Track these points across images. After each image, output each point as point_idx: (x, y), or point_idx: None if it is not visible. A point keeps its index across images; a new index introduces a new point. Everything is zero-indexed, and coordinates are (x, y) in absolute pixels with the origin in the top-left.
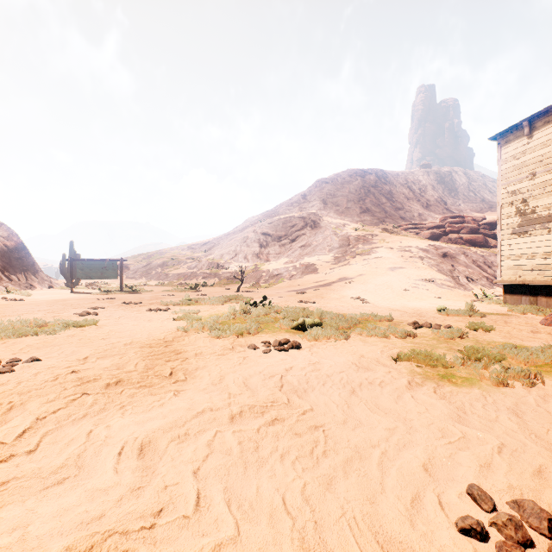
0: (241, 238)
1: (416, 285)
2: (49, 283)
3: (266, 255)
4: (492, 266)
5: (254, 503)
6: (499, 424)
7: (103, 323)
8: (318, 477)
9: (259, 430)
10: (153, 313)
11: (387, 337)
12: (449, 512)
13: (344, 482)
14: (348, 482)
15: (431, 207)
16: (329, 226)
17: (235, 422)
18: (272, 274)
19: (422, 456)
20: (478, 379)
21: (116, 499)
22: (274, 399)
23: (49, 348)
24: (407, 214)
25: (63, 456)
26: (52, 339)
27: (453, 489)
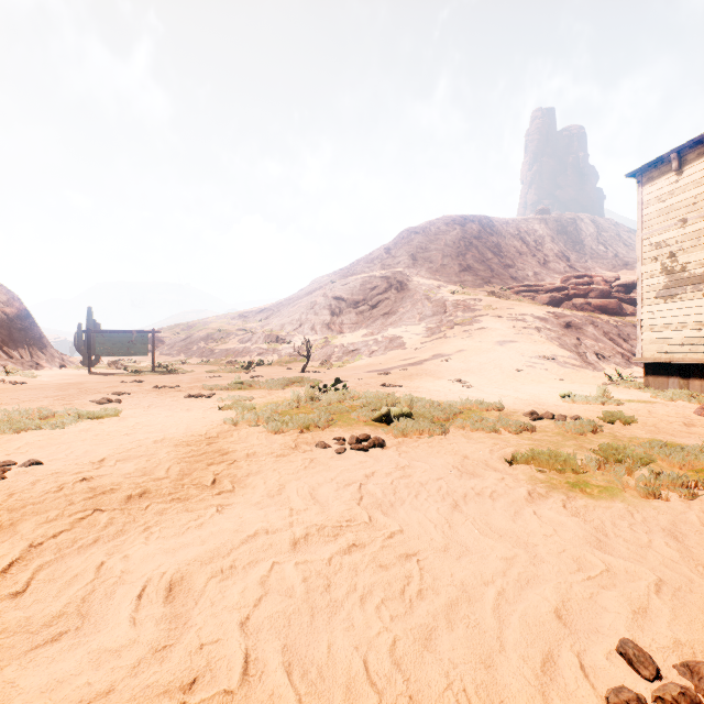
0: (308, 304)
1: (531, 363)
2: (61, 361)
3: (340, 326)
4: (628, 339)
5: (324, 668)
6: (654, 552)
7: (127, 414)
8: (413, 629)
9: (330, 561)
10: (194, 400)
11: (497, 432)
12: (596, 681)
13: (448, 636)
14: (454, 636)
15: (550, 264)
16: (420, 288)
17: (299, 549)
18: (347, 350)
19: (553, 598)
20: (620, 489)
21: (131, 665)
22: (351, 517)
23: (55, 446)
24: (519, 273)
25: (61, 601)
26: (59, 435)
27: (598, 646)
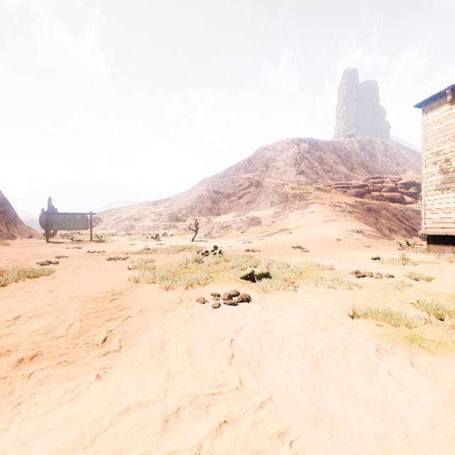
0: (197, 195)
1: (347, 235)
2: (29, 233)
3: (218, 210)
4: (409, 219)
5: None
6: None
7: (59, 273)
8: None
9: (200, 449)
10: (112, 262)
11: (335, 288)
12: None
13: None
14: None
15: (355, 170)
16: (271, 185)
17: (169, 429)
18: (223, 226)
19: None
20: (453, 345)
21: None
22: (223, 380)
23: None
24: (335, 175)
25: None
26: None
27: None
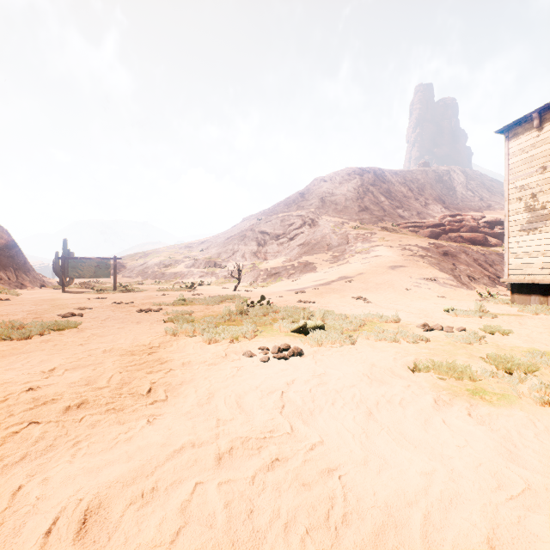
0: (239, 236)
1: (418, 284)
2: (41, 282)
3: (264, 254)
4: (493, 264)
5: None
6: None
7: (85, 326)
8: None
9: (254, 479)
10: (144, 314)
11: (398, 342)
12: None
13: None
14: None
15: (430, 206)
16: (328, 224)
17: (223, 464)
18: (270, 273)
19: (482, 525)
20: (516, 397)
21: None
22: (274, 427)
23: (15, 356)
24: (406, 212)
25: None
26: (22, 345)
27: None
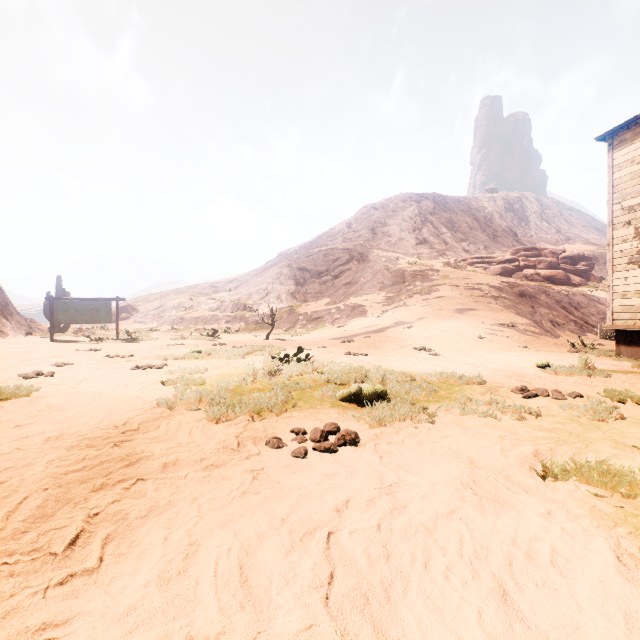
0: (274, 274)
1: (492, 330)
2: (27, 328)
3: (304, 295)
4: (579, 307)
5: None
6: None
7: (46, 392)
8: None
9: None
10: (139, 372)
11: (496, 417)
12: None
13: None
14: None
15: (499, 238)
16: (380, 259)
17: None
18: (311, 318)
19: None
20: None
21: None
22: None
23: None
24: (471, 246)
25: None
26: None
27: None
